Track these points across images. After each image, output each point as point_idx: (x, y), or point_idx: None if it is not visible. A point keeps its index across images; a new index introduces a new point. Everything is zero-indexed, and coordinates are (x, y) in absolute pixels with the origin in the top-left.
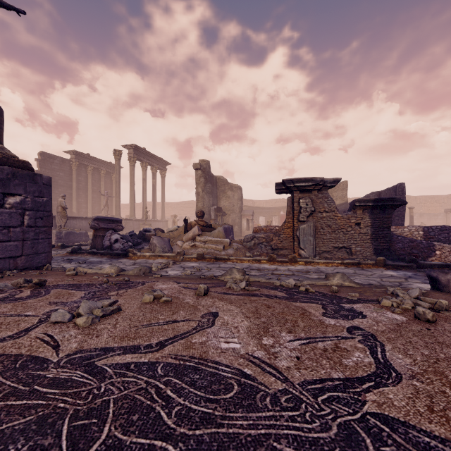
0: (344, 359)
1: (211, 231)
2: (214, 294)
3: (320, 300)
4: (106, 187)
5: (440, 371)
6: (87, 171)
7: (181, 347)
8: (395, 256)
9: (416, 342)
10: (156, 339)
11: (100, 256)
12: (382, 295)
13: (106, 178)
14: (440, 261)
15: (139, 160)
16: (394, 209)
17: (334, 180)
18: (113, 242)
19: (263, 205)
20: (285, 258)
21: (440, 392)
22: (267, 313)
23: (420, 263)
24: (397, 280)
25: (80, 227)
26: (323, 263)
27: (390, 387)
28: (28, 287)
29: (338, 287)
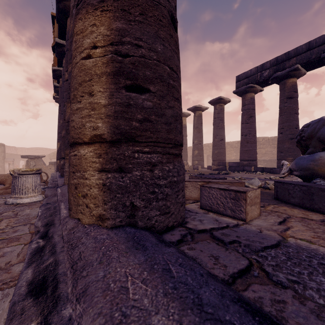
0: None
1: None
2: None
3: None
4: None
5: None
6: None
7: None
8: None
9: None
10: None
11: None
12: None
13: None
14: None
15: None
16: None
17: (43, 156)
18: None
19: (25, 151)
20: None
21: None
22: None
23: None
24: None
25: None
26: None
27: None
28: None
29: None
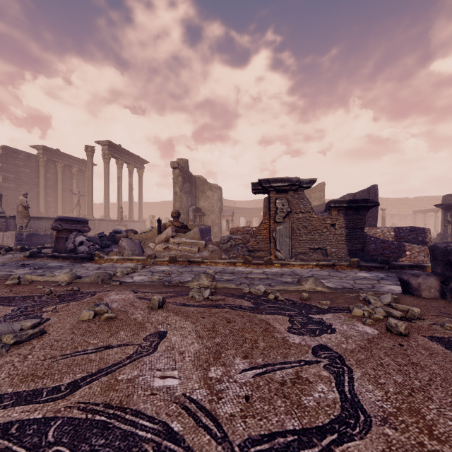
0: (304, 396)
1: (186, 232)
2: (171, 307)
3: (289, 310)
4: (78, 185)
5: (415, 409)
6: (57, 168)
7: (99, 389)
8: (368, 256)
9: (388, 365)
10: (71, 377)
11: (62, 260)
12: (354, 302)
13: (79, 176)
14: (409, 262)
15: (114, 157)
16: (368, 210)
17: (310, 180)
18: (77, 245)
19: (244, 206)
20: (261, 261)
21: (417, 446)
22: (225, 331)
23: (391, 264)
24: (369, 282)
25: (46, 228)
26: (299, 265)
27: (357, 441)
28: None
29: (310, 292)
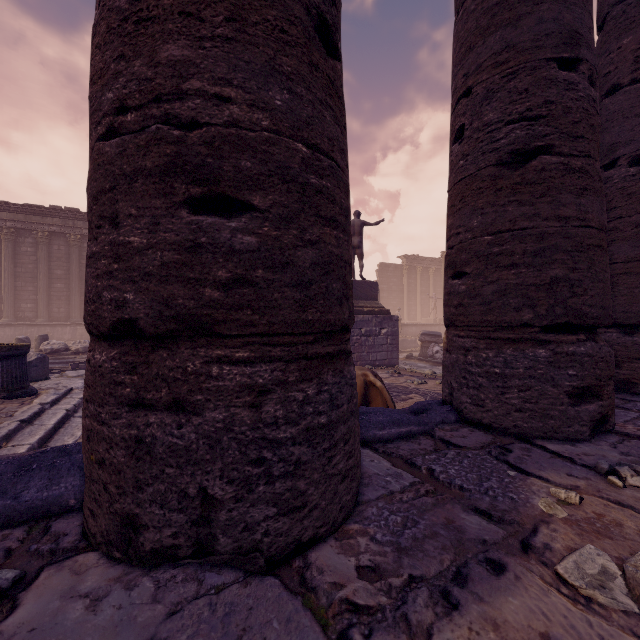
0: None
1: None
2: None
3: None
4: (434, 285)
5: None
6: (416, 272)
7: (439, 391)
8: None
9: None
10: (434, 389)
11: (425, 362)
12: None
13: (435, 276)
14: None
15: None
16: None
17: None
18: (434, 353)
19: None
20: None
21: None
22: None
23: None
24: None
25: (411, 333)
26: None
27: None
28: (396, 374)
29: None
